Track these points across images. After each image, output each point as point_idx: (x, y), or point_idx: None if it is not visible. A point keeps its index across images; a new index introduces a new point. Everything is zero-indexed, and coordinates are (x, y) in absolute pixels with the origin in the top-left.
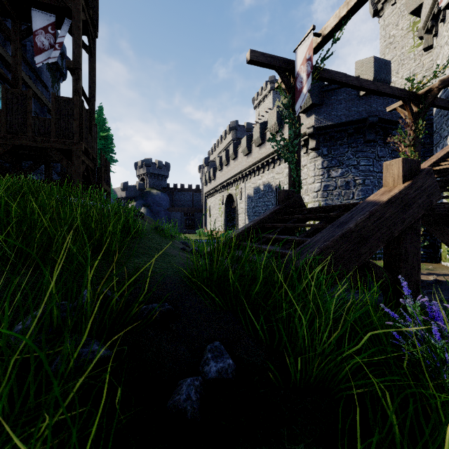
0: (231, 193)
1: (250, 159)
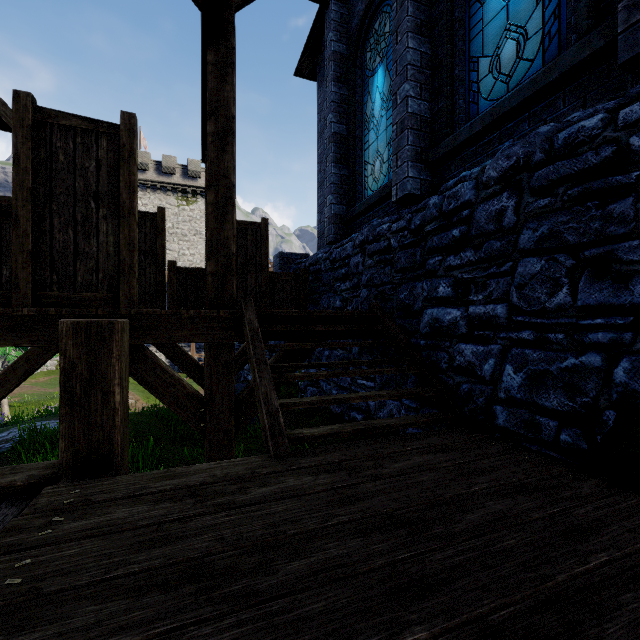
0: None
1: None
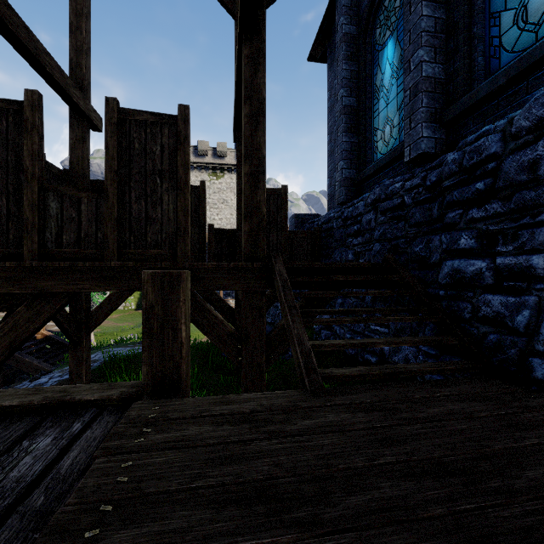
0: None
1: None
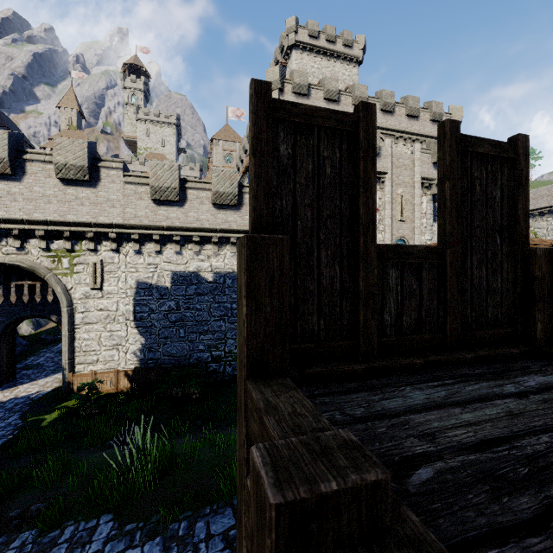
0: (21, 263)
1: (175, 214)
